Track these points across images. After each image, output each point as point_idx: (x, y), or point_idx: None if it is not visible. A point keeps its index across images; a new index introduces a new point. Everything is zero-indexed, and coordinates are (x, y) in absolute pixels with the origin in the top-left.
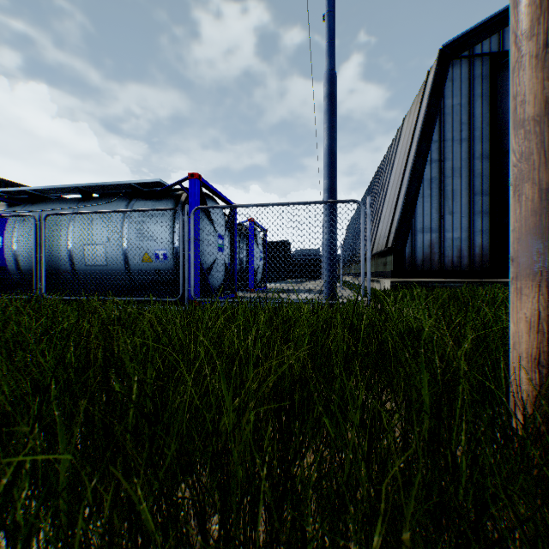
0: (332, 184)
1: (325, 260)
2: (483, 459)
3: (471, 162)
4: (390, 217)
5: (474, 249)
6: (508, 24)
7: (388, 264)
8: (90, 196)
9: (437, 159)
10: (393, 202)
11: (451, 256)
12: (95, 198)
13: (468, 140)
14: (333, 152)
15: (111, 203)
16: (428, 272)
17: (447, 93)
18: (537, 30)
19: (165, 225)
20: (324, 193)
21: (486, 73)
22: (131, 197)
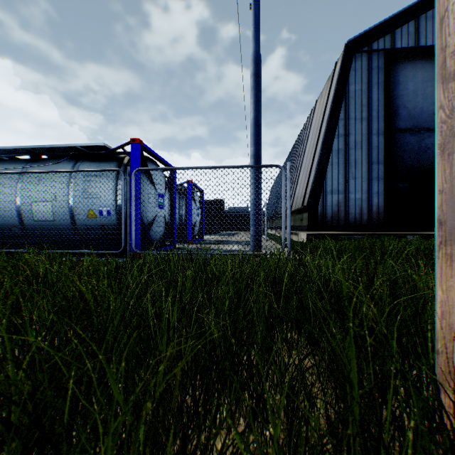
0: (257, 150)
1: (252, 216)
2: (419, 452)
3: (370, 137)
4: (306, 181)
5: (372, 207)
6: (398, 27)
7: (304, 220)
8: (39, 157)
9: (343, 134)
10: (308, 169)
11: (354, 213)
12: (44, 159)
13: (368, 119)
14: (258, 123)
15: (58, 164)
16: (336, 226)
17: (351, 80)
18: None
19: (109, 184)
20: (251, 158)
21: (381, 65)
22: (78, 159)
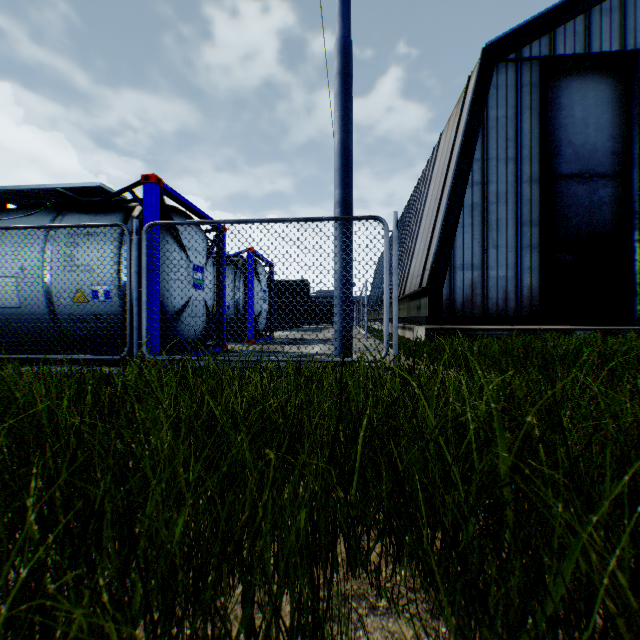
0: (346, 195)
1: (337, 301)
2: None
3: (518, 186)
4: (425, 251)
5: (522, 290)
6: (560, 24)
7: (422, 308)
8: (2, 206)
9: (480, 182)
10: (428, 233)
11: (496, 299)
12: (8, 210)
13: (515, 159)
14: (347, 151)
15: (29, 217)
16: (469, 317)
17: (491, 102)
18: None
19: (109, 249)
20: (336, 208)
21: (536, 81)
22: (62, 209)
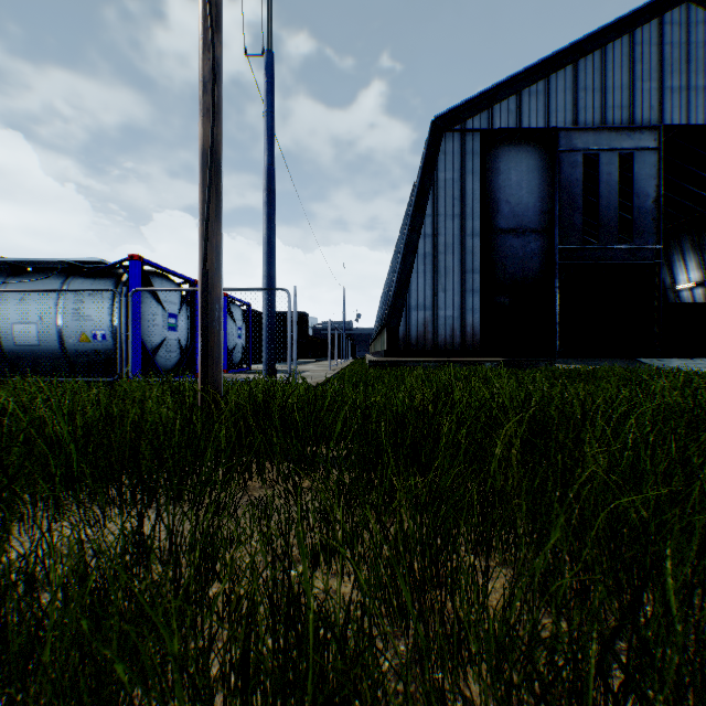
0: (270, 271)
1: (264, 341)
2: None
3: (463, 239)
4: None
5: (466, 328)
6: (497, 102)
7: (384, 343)
8: (22, 270)
9: (432, 234)
10: None
11: (445, 335)
12: (28, 273)
13: (461, 216)
14: (270, 241)
15: (45, 280)
16: (422, 351)
17: (441, 166)
18: (200, 257)
19: (105, 305)
20: (263, 279)
21: (478, 149)
22: (69, 274)
